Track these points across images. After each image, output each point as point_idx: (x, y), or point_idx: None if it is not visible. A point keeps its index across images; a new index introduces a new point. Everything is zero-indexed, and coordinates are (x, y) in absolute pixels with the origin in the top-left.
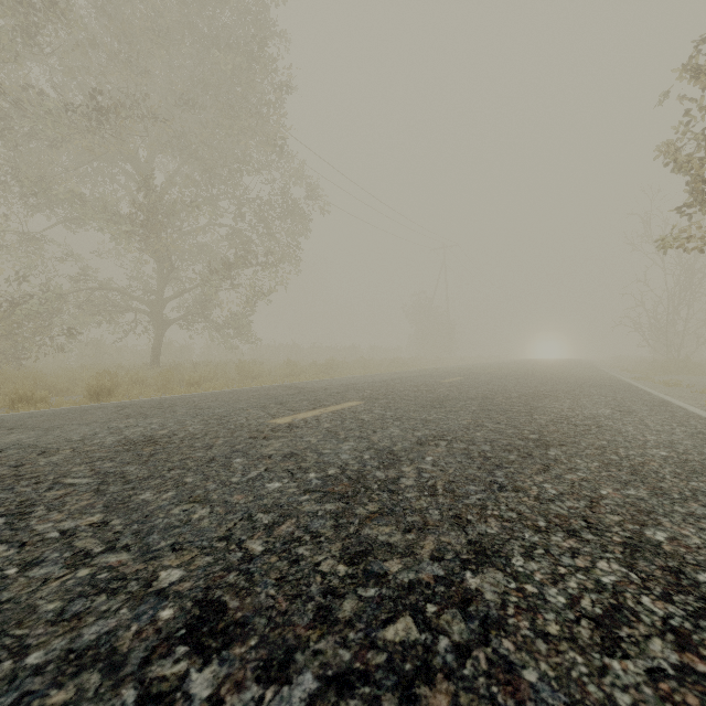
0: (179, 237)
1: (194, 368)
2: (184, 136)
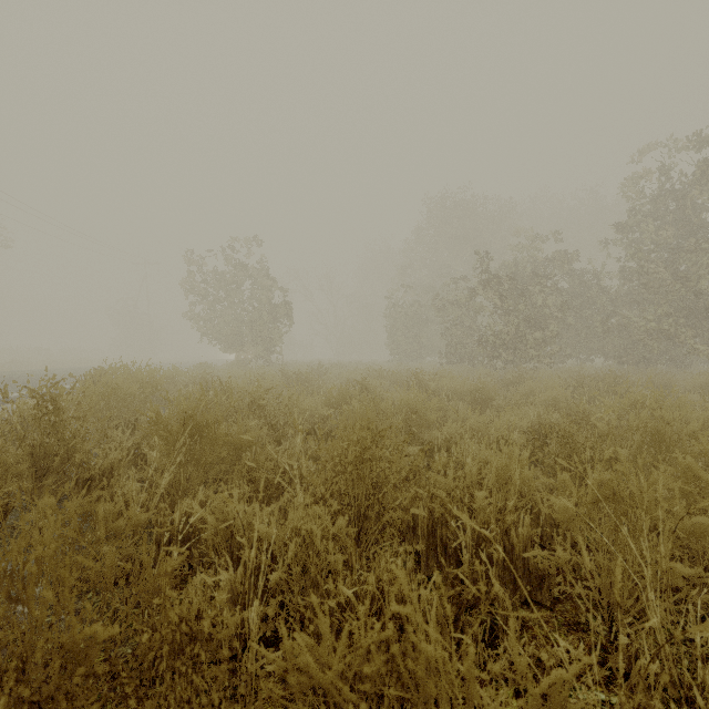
0: None
1: None
2: None
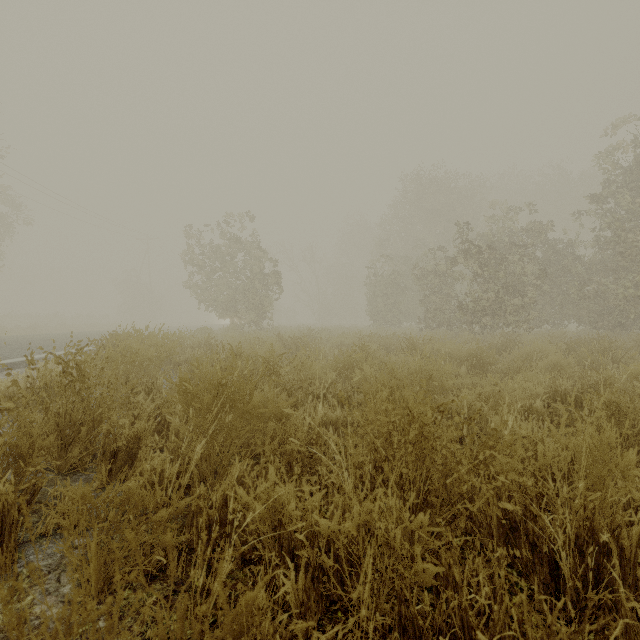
0: None
1: None
2: None
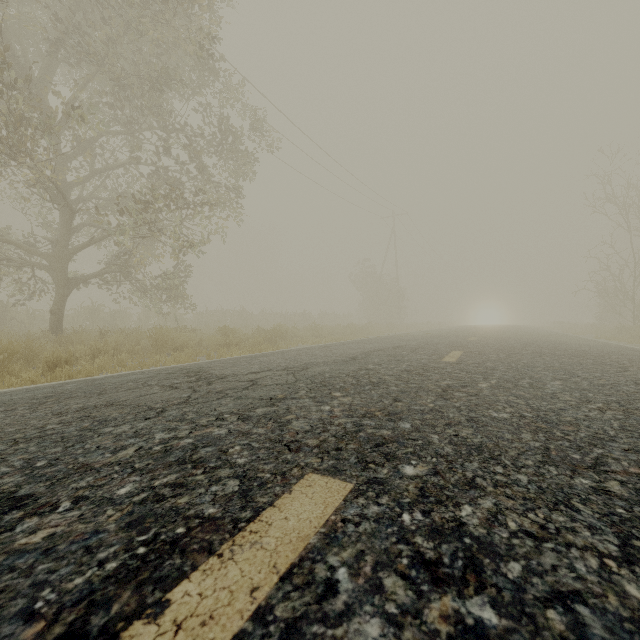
0: (89, 175)
1: (102, 337)
2: (79, 27)
